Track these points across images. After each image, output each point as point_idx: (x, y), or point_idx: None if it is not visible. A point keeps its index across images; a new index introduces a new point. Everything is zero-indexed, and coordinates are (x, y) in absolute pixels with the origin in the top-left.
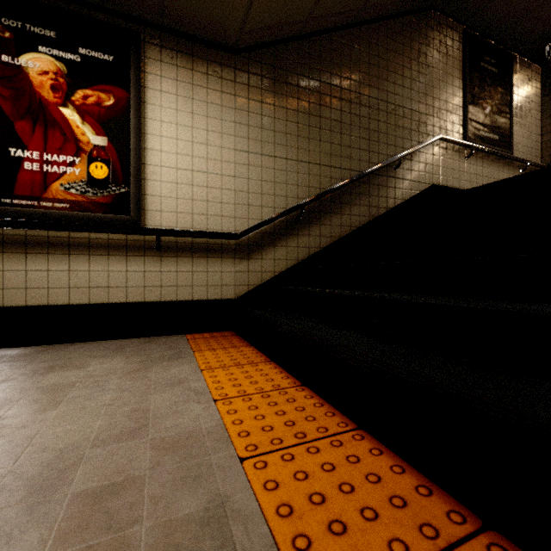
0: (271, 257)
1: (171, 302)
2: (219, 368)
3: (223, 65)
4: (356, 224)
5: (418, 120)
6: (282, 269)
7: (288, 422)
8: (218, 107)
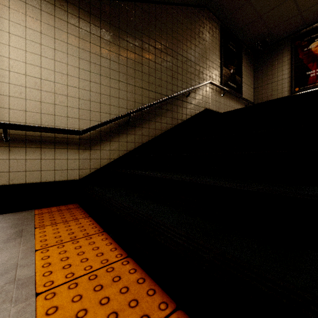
0: (108, 149)
1: (20, 184)
2: (54, 245)
3: (69, 2)
4: (165, 128)
5: (199, 70)
6: (116, 157)
7: (111, 314)
8: (64, 33)
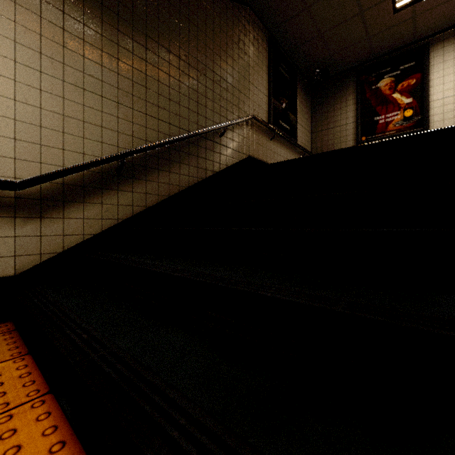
0: (79, 216)
1: None
2: None
3: None
4: (185, 184)
5: (239, 98)
6: (96, 230)
7: None
8: None
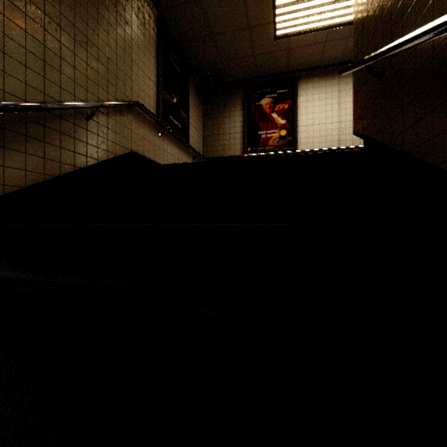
0: None
1: None
2: None
3: None
4: (18, 182)
5: (117, 75)
6: None
7: None
8: None
